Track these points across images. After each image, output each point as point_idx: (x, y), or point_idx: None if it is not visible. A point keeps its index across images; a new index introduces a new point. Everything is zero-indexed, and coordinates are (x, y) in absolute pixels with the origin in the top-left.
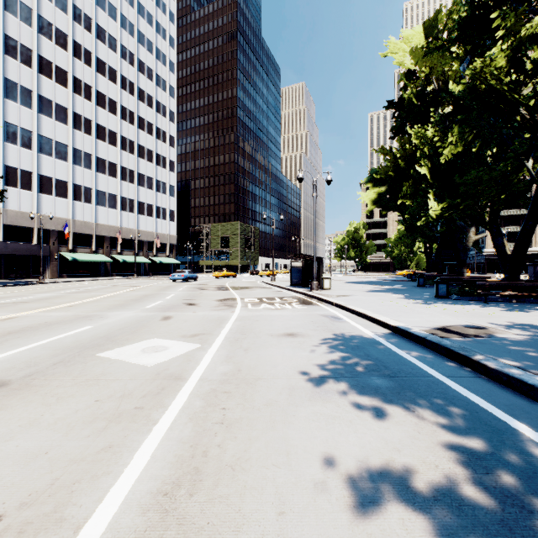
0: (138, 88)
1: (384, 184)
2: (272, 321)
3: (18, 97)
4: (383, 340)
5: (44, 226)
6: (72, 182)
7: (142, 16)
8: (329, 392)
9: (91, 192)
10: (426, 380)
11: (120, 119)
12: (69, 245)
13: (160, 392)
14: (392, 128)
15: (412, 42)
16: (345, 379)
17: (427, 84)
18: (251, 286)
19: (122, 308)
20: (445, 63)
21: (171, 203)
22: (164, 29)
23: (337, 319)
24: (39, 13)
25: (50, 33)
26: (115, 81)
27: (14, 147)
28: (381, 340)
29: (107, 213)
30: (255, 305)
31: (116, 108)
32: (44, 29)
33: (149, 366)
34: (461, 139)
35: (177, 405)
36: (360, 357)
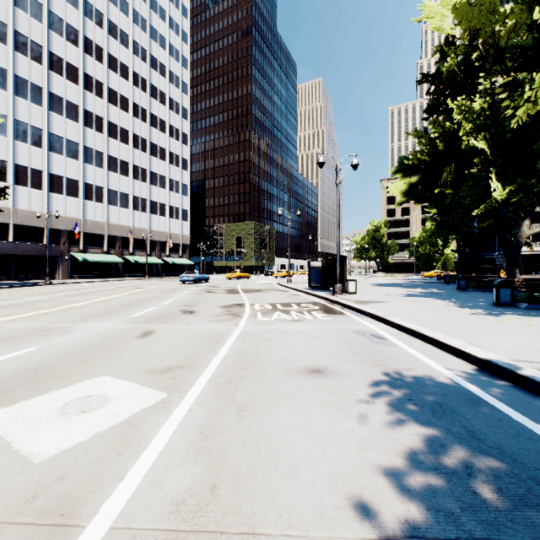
0: (150, 85)
1: (416, 172)
2: (288, 342)
3: (28, 94)
4: (478, 390)
5: (54, 226)
6: (83, 181)
7: (154, 11)
8: None
9: (102, 192)
10: None
11: (132, 117)
12: (80, 245)
13: None
14: (427, 107)
15: (451, 5)
16: None
17: (472, 50)
18: (265, 288)
19: (101, 318)
20: (495, 23)
21: (185, 202)
22: (177, 24)
23: (379, 338)
24: (49, 8)
25: (61, 29)
26: (127, 78)
27: (24, 145)
28: (473, 390)
29: (118, 213)
30: (266, 314)
31: (128, 106)
32: (54, 25)
33: (34, 464)
34: None
35: None
36: (463, 443)
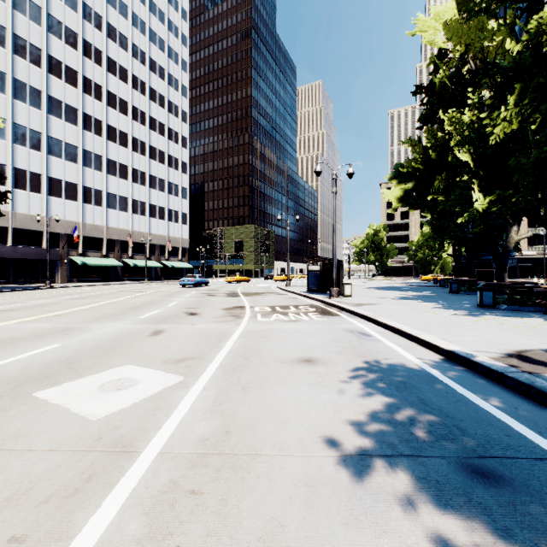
0: (149, 88)
1: (411, 179)
2: (285, 338)
3: (27, 97)
4: (438, 373)
5: (53, 230)
6: (82, 185)
7: (154, 14)
8: (380, 500)
9: (101, 195)
10: (546, 466)
11: (131, 120)
12: (79, 248)
13: (79, 487)
14: (421, 116)
15: (443, 19)
16: (401, 460)
17: (462, 64)
18: (264, 292)
19: (112, 319)
20: (484, 38)
21: (184, 205)
22: (176, 27)
23: (366, 335)
24: (48, 11)
25: (60, 32)
26: (126, 81)
27: (23, 149)
28: (434, 373)
29: (117, 217)
30: (265, 315)
31: (127, 109)
32: (53, 28)
33: (93, 421)
34: (517, 113)
35: (92, 534)
36: (413, 406)
